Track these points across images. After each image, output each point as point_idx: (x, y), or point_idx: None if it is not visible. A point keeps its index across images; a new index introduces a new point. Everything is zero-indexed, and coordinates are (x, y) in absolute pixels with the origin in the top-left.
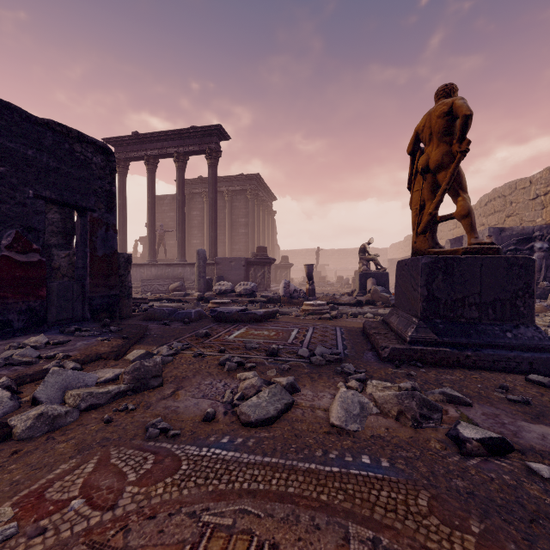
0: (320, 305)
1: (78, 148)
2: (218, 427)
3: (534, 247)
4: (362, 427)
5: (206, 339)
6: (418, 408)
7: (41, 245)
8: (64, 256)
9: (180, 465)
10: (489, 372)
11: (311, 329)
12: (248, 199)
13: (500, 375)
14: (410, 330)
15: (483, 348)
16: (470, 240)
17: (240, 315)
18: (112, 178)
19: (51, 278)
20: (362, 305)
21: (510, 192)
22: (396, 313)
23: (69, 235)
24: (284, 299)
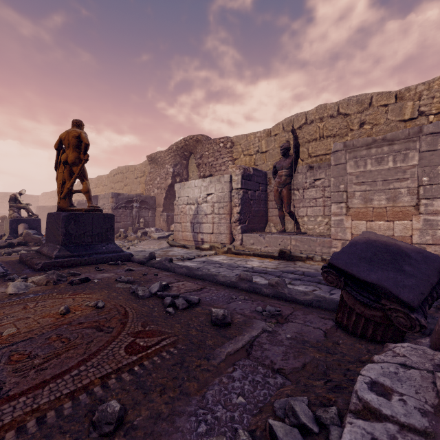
0: None
1: None
2: None
3: (134, 206)
4: (28, 291)
5: None
6: (56, 277)
7: None
8: None
9: None
10: (95, 265)
11: None
12: None
13: (99, 265)
14: (55, 252)
15: (93, 255)
16: (89, 204)
17: None
18: None
19: None
20: (14, 246)
21: (126, 171)
22: (47, 245)
23: None
24: None
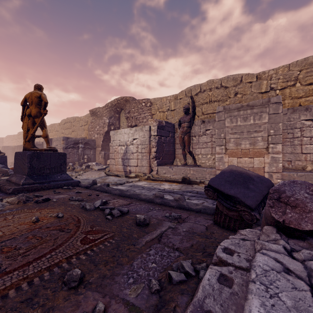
0: None
1: None
2: None
3: (79, 146)
4: (4, 208)
5: None
6: (25, 198)
7: None
8: None
9: None
10: (52, 189)
11: None
12: None
13: (55, 189)
14: (22, 180)
15: (50, 182)
16: (47, 146)
17: None
18: None
19: None
20: None
21: (73, 121)
22: (15, 175)
23: None
24: None
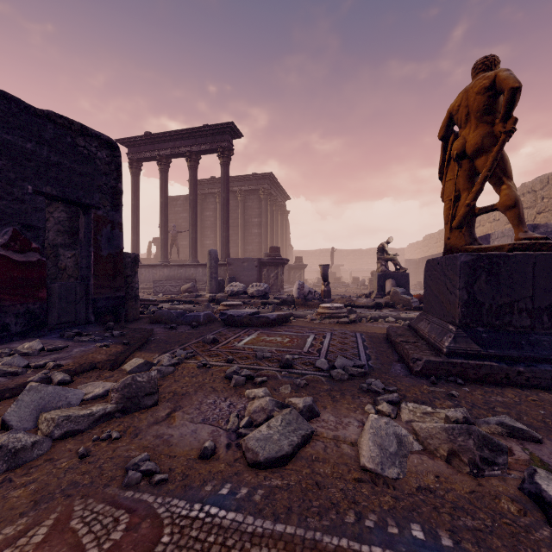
0: (338, 308)
1: (81, 142)
2: (218, 468)
3: None
4: (403, 473)
5: (213, 345)
6: (477, 449)
7: (41, 244)
8: (70, 256)
9: (160, 535)
10: (547, 392)
11: (329, 335)
12: (261, 199)
13: None
14: (446, 339)
15: (538, 363)
16: (518, 234)
17: (251, 319)
18: (117, 174)
19: (58, 279)
20: (381, 308)
21: (541, 186)
22: (426, 318)
23: (76, 235)
24: (298, 301)
